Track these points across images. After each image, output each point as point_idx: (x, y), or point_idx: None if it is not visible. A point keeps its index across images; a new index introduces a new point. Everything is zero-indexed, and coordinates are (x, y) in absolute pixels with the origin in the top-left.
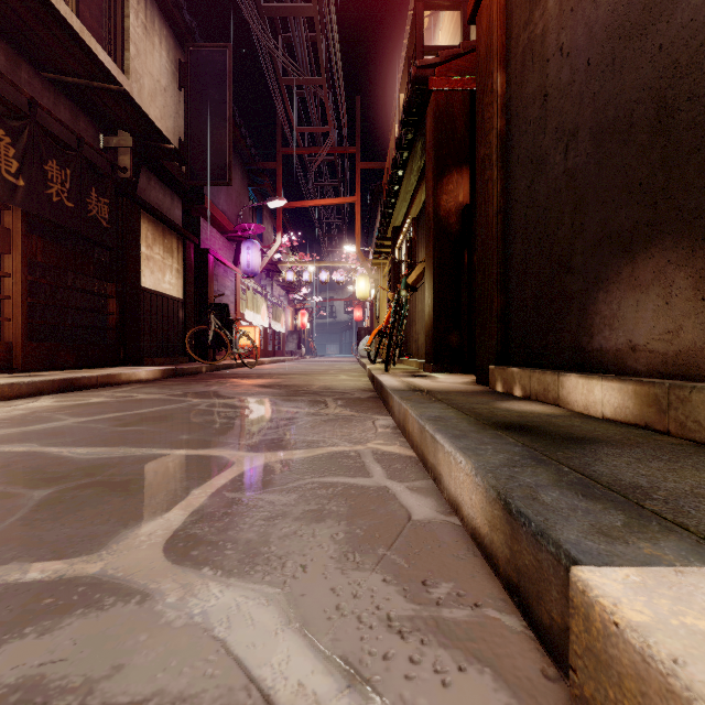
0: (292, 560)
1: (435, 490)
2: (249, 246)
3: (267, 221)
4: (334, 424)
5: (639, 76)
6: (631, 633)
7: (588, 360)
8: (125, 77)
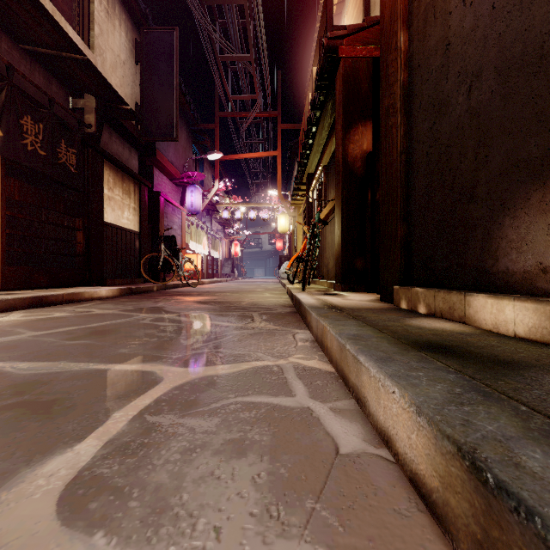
0: (205, 518)
1: (359, 413)
2: (192, 190)
3: (207, 171)
4: (259, 338)
5: None
6: None
7: (493, 281)
8: (90, 51)
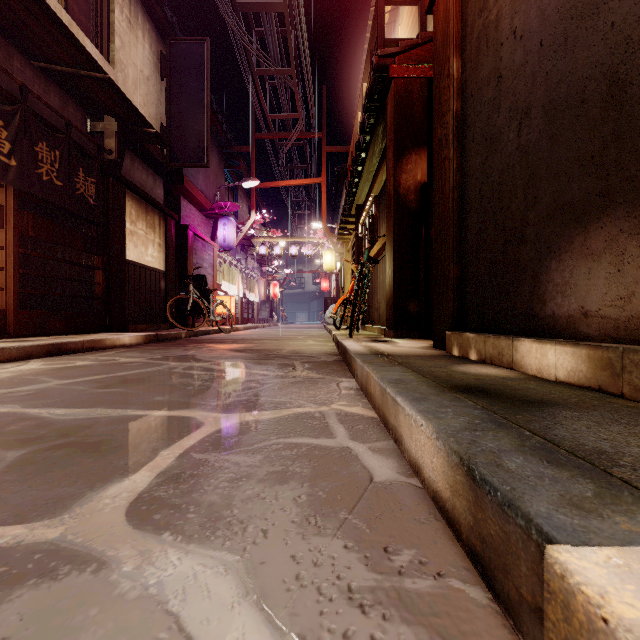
0: (253, 524)
1: (396, 451)
2: (225, 222)
3: (241, 200)
4: (300, 386)
5: (591, 54)
6: (625, 634)
7: (541, 326)
8: (110, 67)
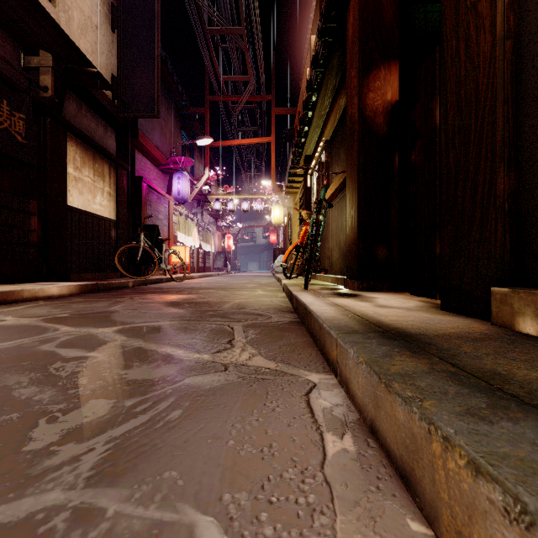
0: None
1: None
2: (179, 176)
3: (198, 160)
4: (229, 410)
5: None
6: None
7: None
8: (50, 4)
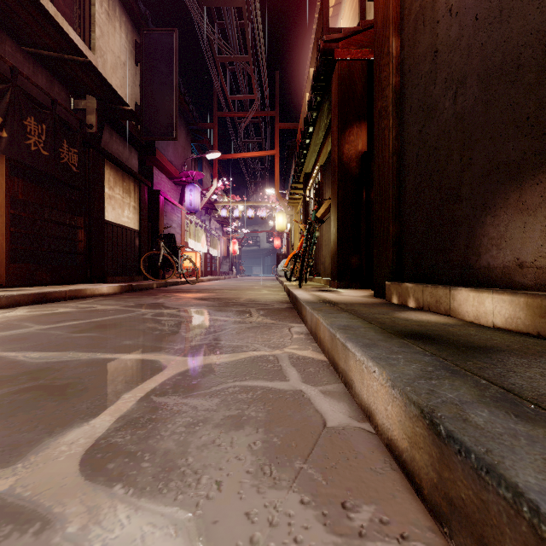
0: (208, 475)
1: (347, 394)
2: (191, 188)
3: (206, 170)
4: (256, 331)
5: (526, 22)
6: None
7: (476, 276)
8: (91, 53)
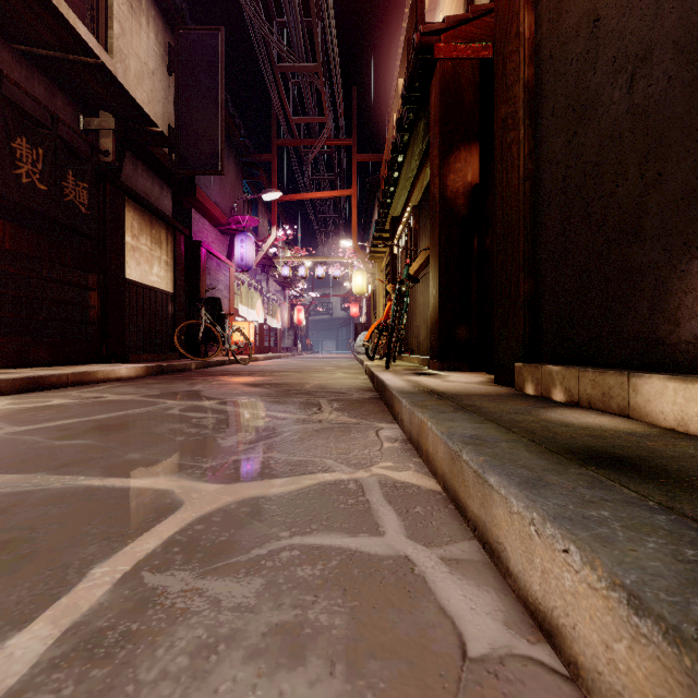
0: None
1: (489, 567)
2: (243, 239)
3: (262, 216)
4: (328, 436)
5: None
6: None
7: (671, 356)
8: (108, 56)
